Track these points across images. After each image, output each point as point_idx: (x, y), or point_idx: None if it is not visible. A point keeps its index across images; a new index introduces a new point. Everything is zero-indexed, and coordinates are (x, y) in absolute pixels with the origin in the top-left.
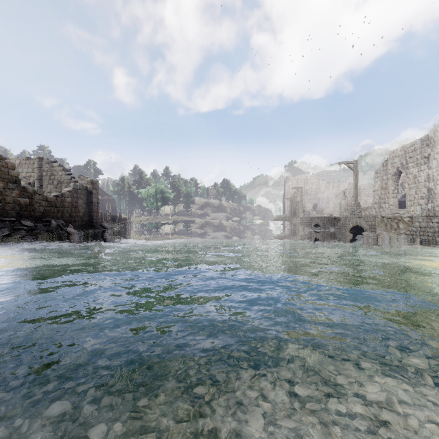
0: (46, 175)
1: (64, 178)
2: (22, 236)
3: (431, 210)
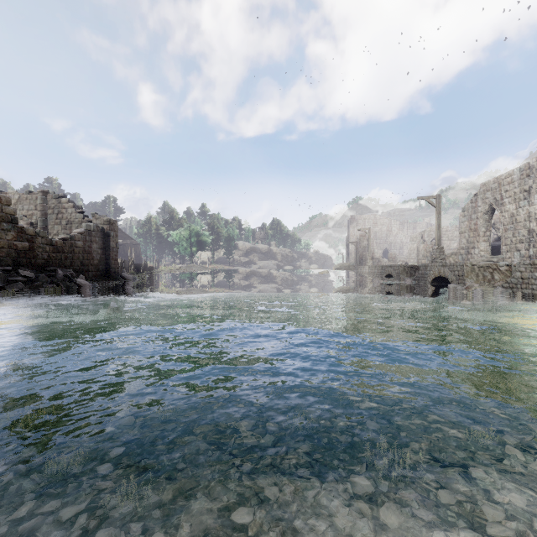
0: (53, 213)
1: (74, 216)
2: (19, 290)
3: (533, 257)
